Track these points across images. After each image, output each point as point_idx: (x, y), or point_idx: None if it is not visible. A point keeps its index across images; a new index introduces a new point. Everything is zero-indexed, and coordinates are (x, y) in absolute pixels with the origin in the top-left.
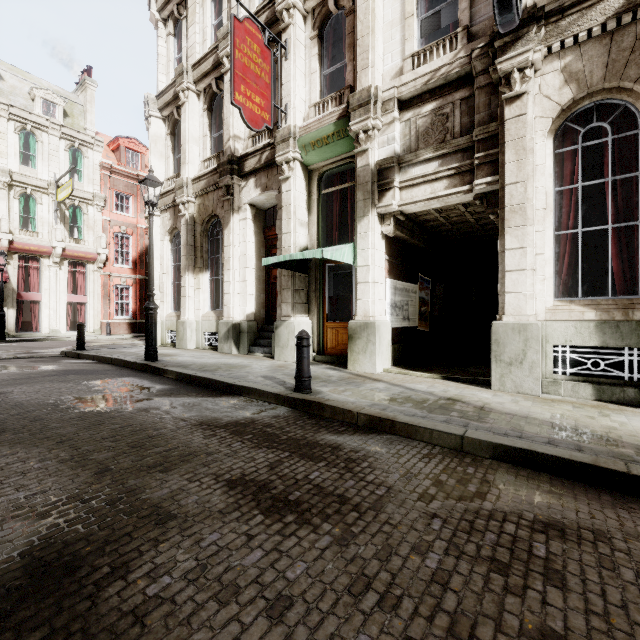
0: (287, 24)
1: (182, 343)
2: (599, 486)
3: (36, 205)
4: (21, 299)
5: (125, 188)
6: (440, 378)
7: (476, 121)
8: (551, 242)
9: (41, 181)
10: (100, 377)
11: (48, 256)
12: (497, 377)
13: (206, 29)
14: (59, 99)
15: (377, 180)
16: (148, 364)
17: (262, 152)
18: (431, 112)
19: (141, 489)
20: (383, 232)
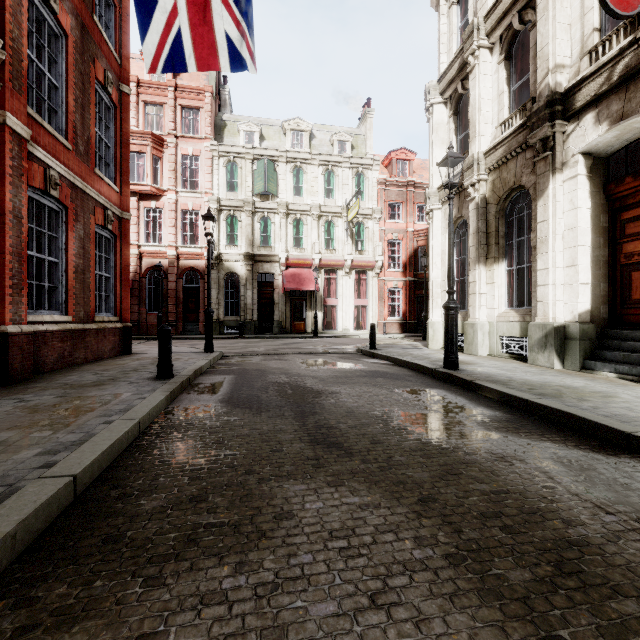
0: None
1: (471, 348)
2: None
3: (334, 228)
4: (325, 304)
5: (396, 197)
6: None
7: None
8: None
9: (337, 208)
10: (407, 385)
11: (341, 268)
12: None
13: None
14: (348, 136)
15: None
16: (453, 374)
17: (614, 63)
18: None
19: None
20: None
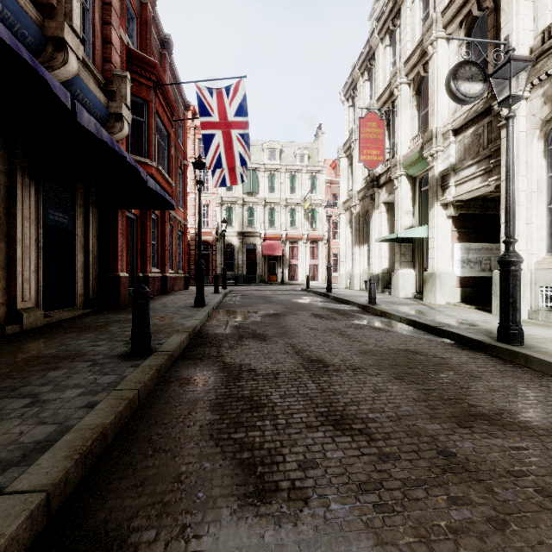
0: (396, 96)
1: (352, 286)
2: (428, 332)
3: (296, 213)
4: (290, 264)
5: (338, 191)
6: (474, 308)
7: (492, 138)
8: (541, 214)
9: (298, 200)
10: (306, 296)
11: (301, 240)
12: (495, 306)
13: (365, 101)
14: (306, 151)
15: (441, 183)
16: (325, 293)
17: (387, 172)
18: (471, 134)
19: (295, 312)
20: (446, 215)
